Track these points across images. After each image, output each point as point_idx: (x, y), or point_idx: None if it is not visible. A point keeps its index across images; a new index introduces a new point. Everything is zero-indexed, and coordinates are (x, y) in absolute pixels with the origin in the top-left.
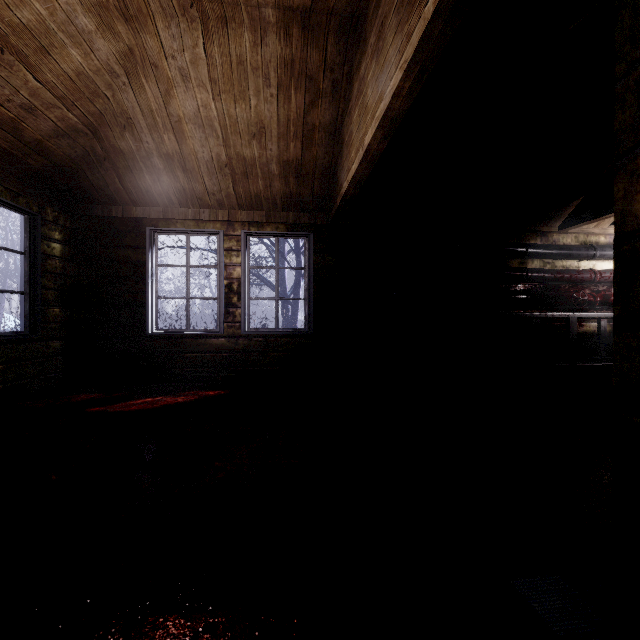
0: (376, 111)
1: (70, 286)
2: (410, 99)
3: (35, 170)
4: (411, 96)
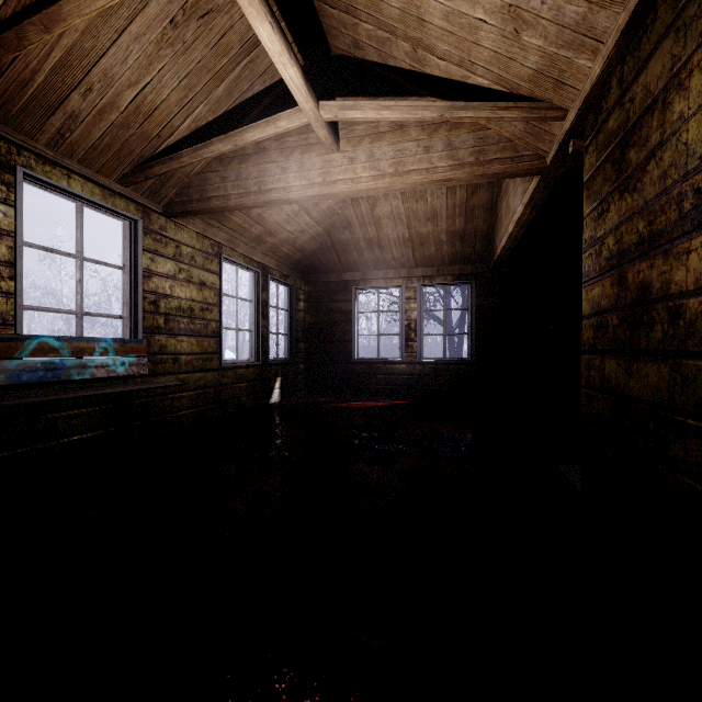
0: (513, 216)
1: (307, 329)
2: (532, 215)
3: (295, 260)
4: (532, 214)
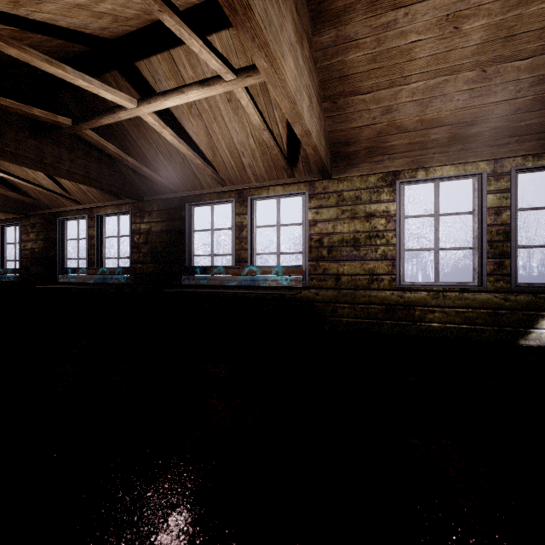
0: None
1: None
2: None
3: None
4: None
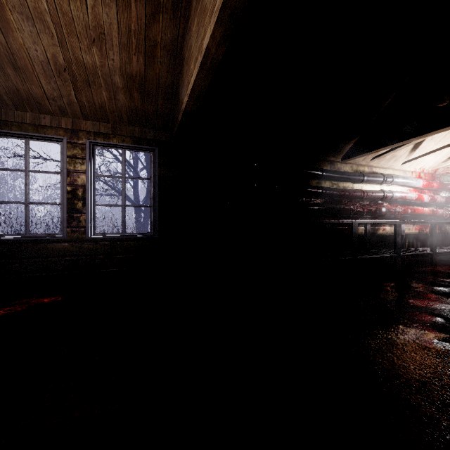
0: (215, 4)
1: None
2: None
3: None
4: None
